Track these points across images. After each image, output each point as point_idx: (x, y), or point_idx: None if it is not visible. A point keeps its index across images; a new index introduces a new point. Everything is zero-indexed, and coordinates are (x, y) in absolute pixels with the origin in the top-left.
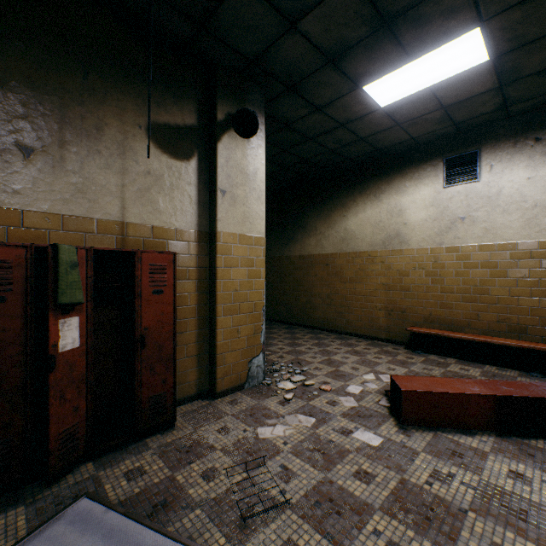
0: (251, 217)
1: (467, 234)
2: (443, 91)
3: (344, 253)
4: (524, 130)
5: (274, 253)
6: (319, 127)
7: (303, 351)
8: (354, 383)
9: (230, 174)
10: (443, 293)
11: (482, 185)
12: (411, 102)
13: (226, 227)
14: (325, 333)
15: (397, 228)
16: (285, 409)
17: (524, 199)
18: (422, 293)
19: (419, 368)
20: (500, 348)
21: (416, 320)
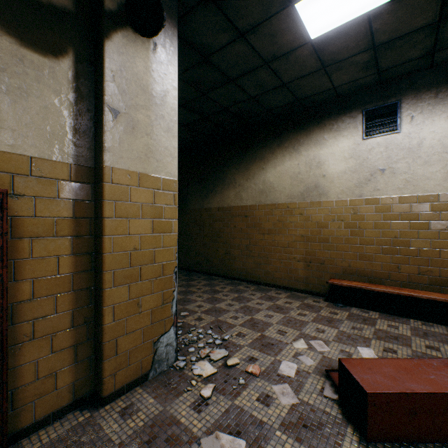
0: (158, 152)
1: (387, 185)
2: (380, 22)
3: (263, 205)
4: (446, 80)
5: (194, 205)
6: (241, 64)
7: (223, 309)
8: (286, 357)
9: (126, 89)
10: (362, 245)
11: (402, 136)
12: (344, 36)
13: (119, 161)
14: (244, 284)
15: (316, 180)
16: (201, 423)
17: (446, 150)
18: (341, 244)
19: (348, 328)
20: (421, 301)
21: (335, 271)
